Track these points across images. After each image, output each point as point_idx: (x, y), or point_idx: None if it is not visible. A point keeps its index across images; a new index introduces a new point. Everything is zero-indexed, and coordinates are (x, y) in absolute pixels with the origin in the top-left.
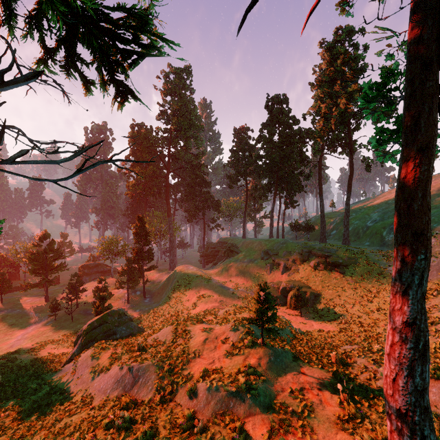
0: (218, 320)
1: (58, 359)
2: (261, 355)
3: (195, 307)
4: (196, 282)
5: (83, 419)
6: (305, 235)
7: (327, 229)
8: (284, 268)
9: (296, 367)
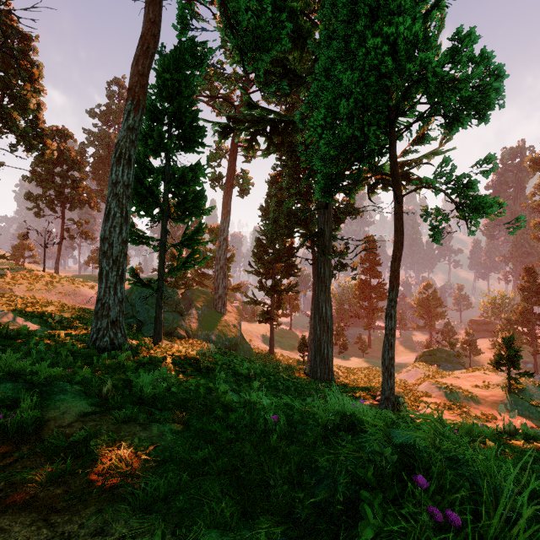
0: None
1: None
2: (497, 395)
3: None
4: None
5: None
6: None
7: None
8: None
9: (535, 423)
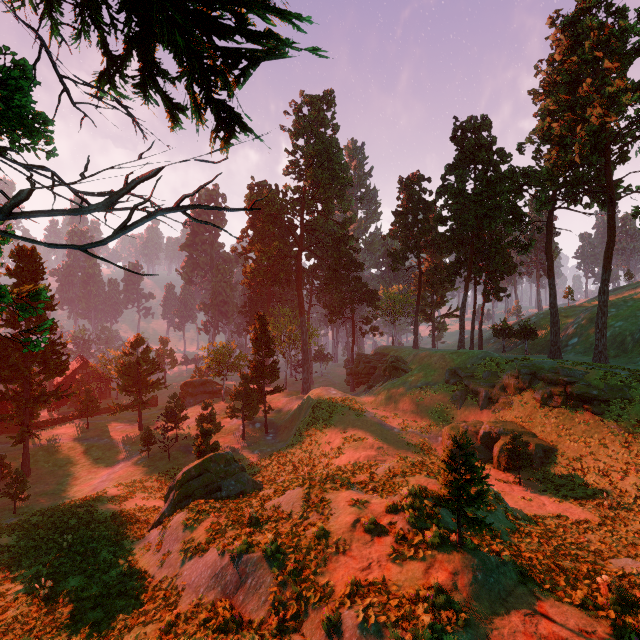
0: (377, 484)
1: (145, 517)
2: (458, 566)
3: (339, 455)
4: (340, 415)
5: (161, 634)
6: (520, 345)
7: (561, 336)
8: (485, 399)
9: (528, 598)
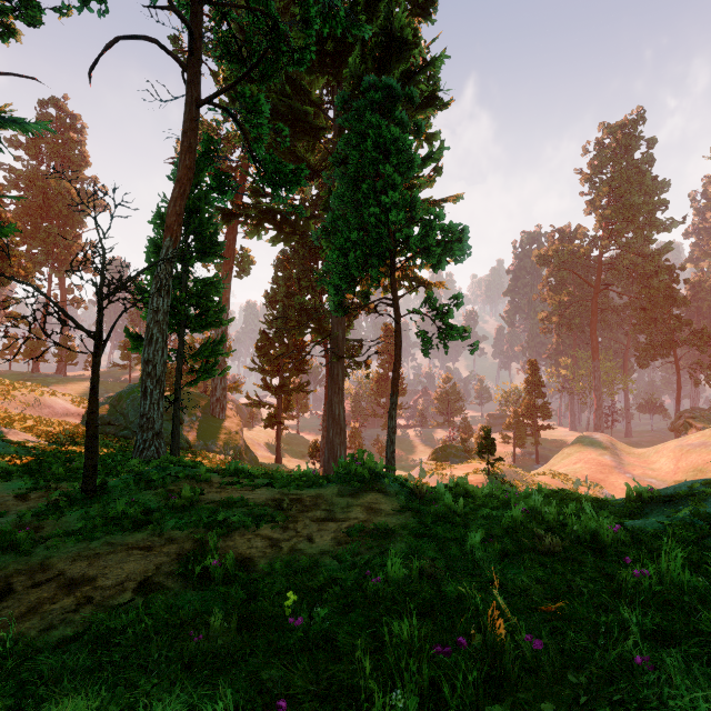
0: None
1: None
2: (480, 478)
3: None
4: (581, 453)
5: None
6: None
7: None
8: None
9: None
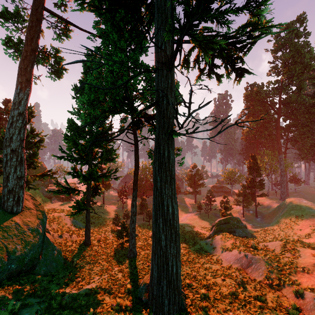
0: None
1: (202, 235)
2: None
3: (308, 238)
4: (310, 216)
5: (218, 269)
6: None
7: None
8: None
9: None
